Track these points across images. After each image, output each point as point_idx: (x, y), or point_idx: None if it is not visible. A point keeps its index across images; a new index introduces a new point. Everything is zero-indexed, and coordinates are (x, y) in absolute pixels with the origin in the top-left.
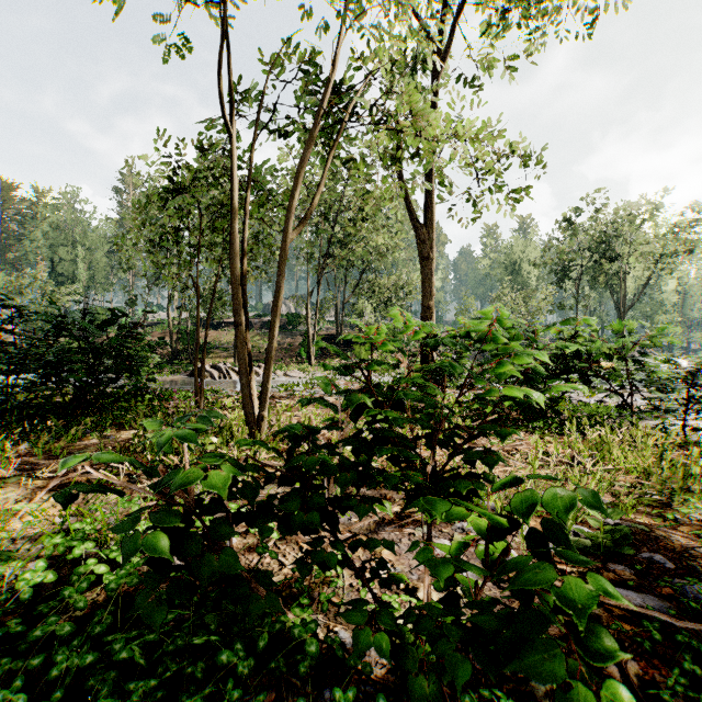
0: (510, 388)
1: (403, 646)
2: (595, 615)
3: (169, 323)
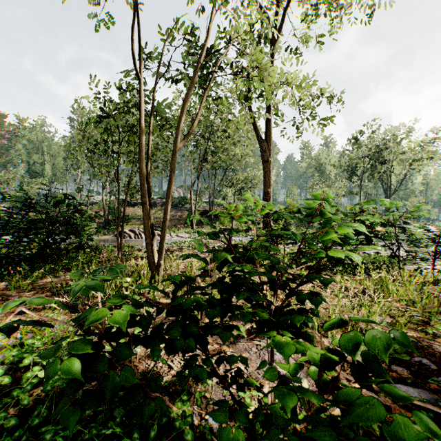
0: (334, 251)
1: (254, 436)
2: (385, 405)
3: (103, 202)
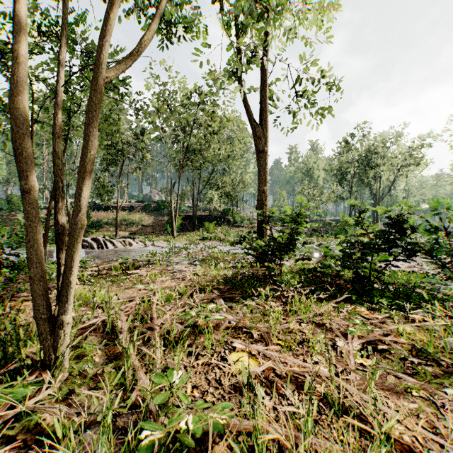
0: None
1: None
2: None
3: (67, 205)
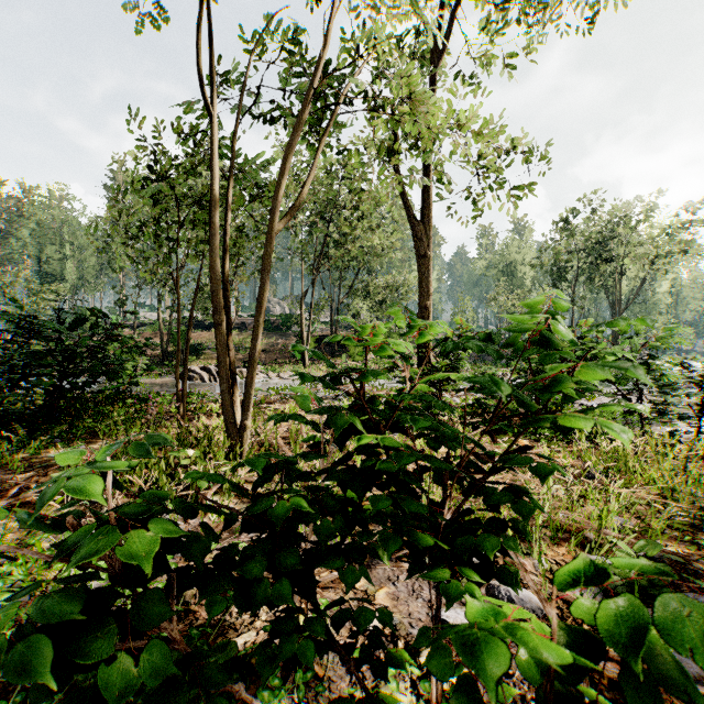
0: (568, 418)
1: None
2: None
3: (159, 323)
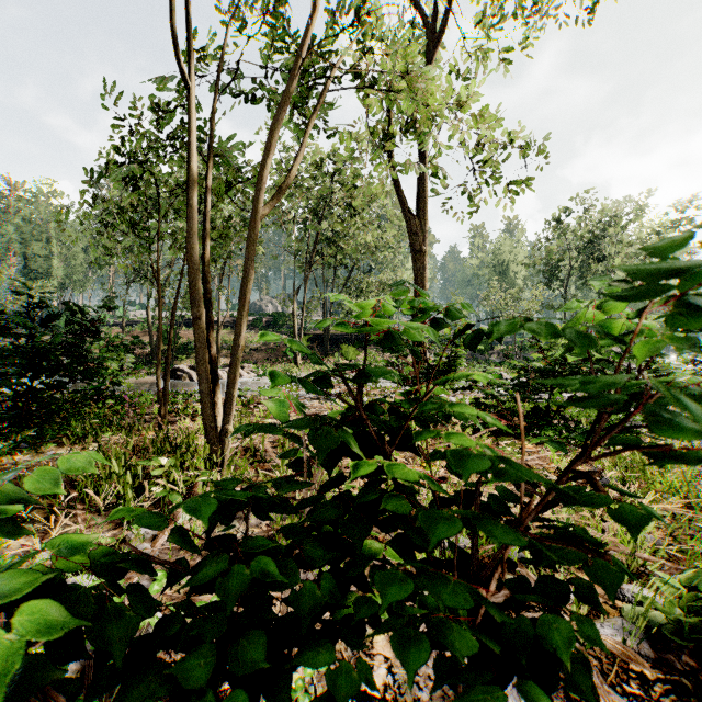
0: None
1: None
2: None
3: (148, 321)
